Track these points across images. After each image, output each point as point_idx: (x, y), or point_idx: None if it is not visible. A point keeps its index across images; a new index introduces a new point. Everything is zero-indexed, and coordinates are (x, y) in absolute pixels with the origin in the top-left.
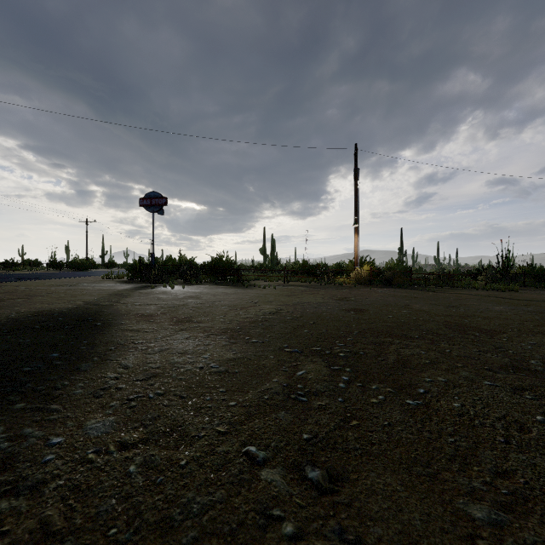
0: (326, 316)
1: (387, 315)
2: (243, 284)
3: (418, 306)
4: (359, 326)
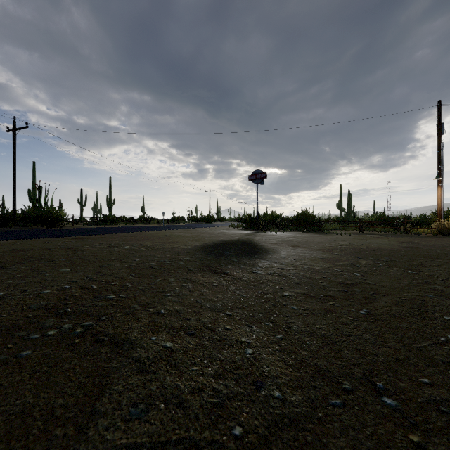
0: (384, 248)
1: (437, 250)
2: (323, 232)
3: None
4: (406, 253)
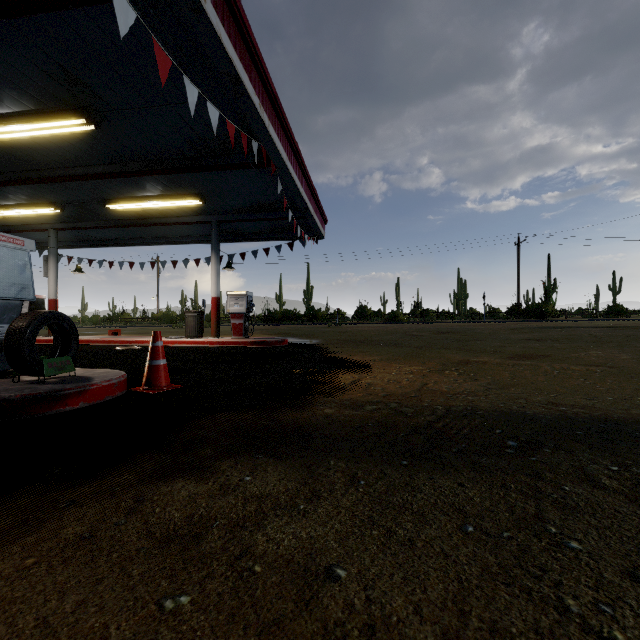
0: None
1: None
2: None
3: None
4: None
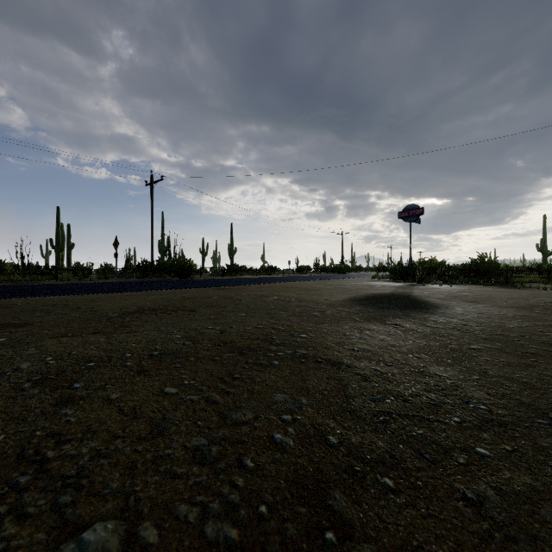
0: None
1: None
2: (515, 285)
3: None
4: None
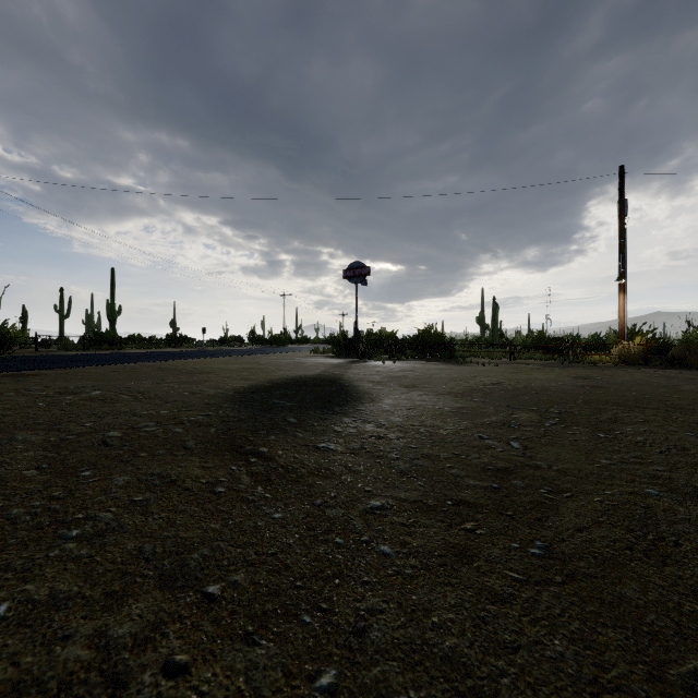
0: (552, 389)
1: (631, 392)
2: (457, 361)
3: (691, 387)
4: (587, 398)
